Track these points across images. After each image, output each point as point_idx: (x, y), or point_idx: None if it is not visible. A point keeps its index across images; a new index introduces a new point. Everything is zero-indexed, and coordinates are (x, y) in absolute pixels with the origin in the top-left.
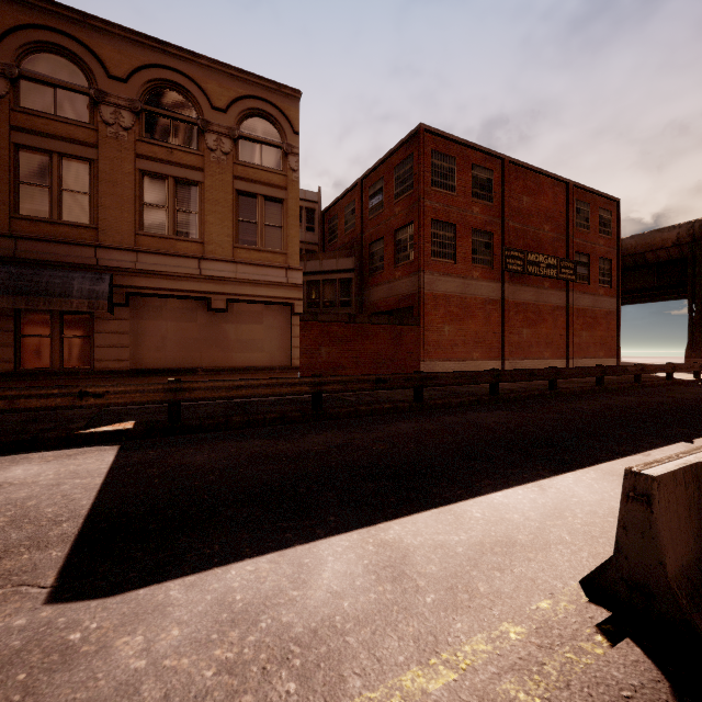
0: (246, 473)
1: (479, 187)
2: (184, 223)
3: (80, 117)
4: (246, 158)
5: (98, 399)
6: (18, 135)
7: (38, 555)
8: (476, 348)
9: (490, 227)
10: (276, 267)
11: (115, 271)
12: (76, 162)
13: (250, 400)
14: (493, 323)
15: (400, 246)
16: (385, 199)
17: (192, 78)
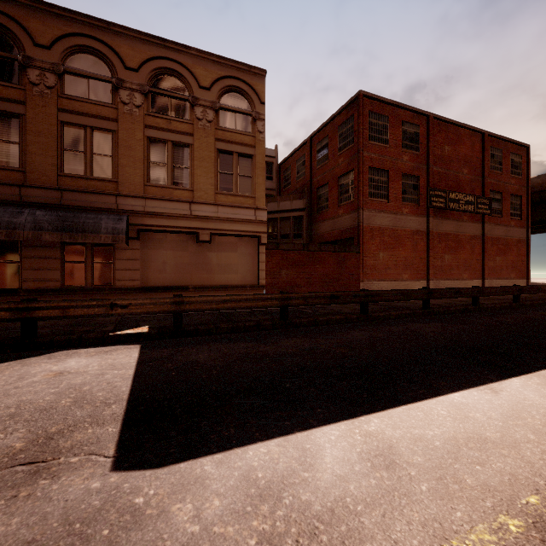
0: (240, 369)
1: (408, 139)
2: (179, 175)
3: (105, 100)
4: (224, 124)
5: (123, 309)
6: (63, 115)
7: (99, 430)
8: (405, 270)
9: (417, 172)
10: (247, 207)
11: (130, 213)
12: (102, 133)
13: (230, 311)
14: (419, 250)
15: (343, 189)
16: (330, 152)
17: (185, 65)
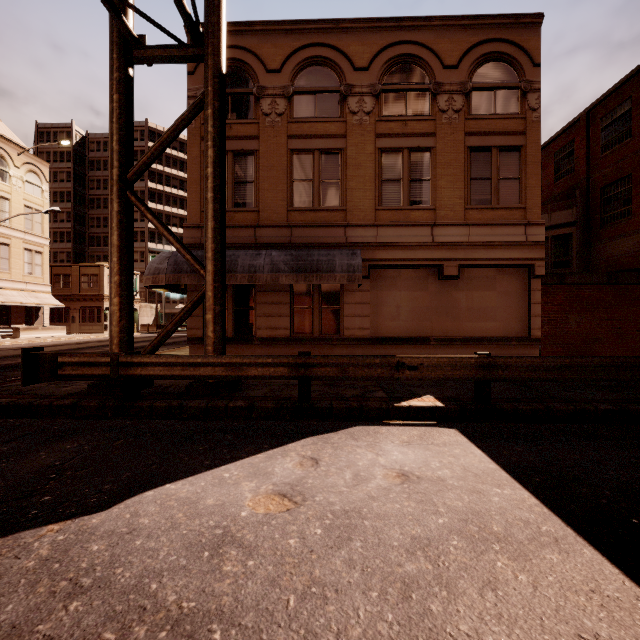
0: None
1: None
2: (417, 192)
3: (333, 114)
4: (478, 110)
5: (412, 372)
6: (292, 142)
7: None
8: None
9: None
10: (513, 224)
11: (360, 246)
12: (330, 154)
13: None
14: None
15: None
16: (636, 123)
17: (424, 44)
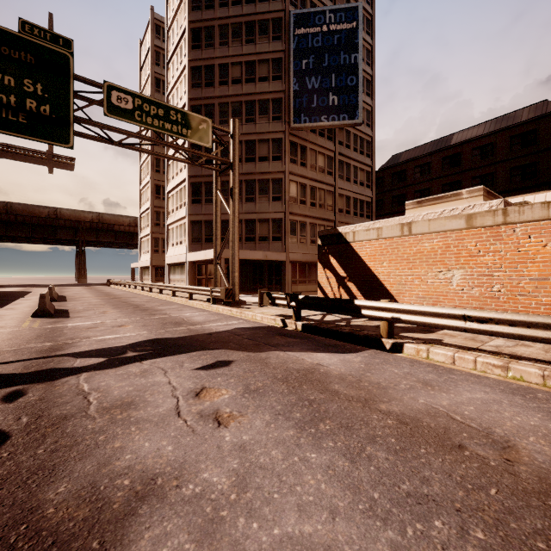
0: None
1: None
2: None
3: None
4: None
5: None
6: None
7: None
8: None
9: None
10: None
11: None
12: None
13: None
14: None
15: None
16: None
17: None
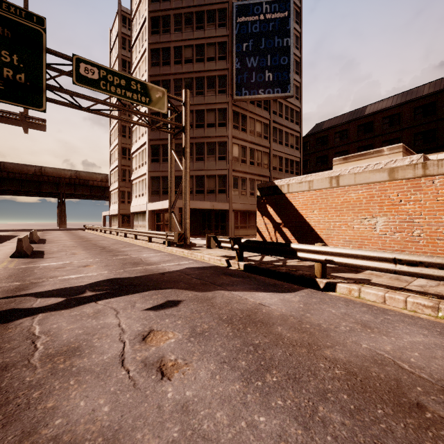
0: None
1: None
2: None
3: None
4: None
5: None
6: None
7: None
8: None
9: None
10: None
11: None
12: None
13: None
14: None
15: None
16: None
17: None
